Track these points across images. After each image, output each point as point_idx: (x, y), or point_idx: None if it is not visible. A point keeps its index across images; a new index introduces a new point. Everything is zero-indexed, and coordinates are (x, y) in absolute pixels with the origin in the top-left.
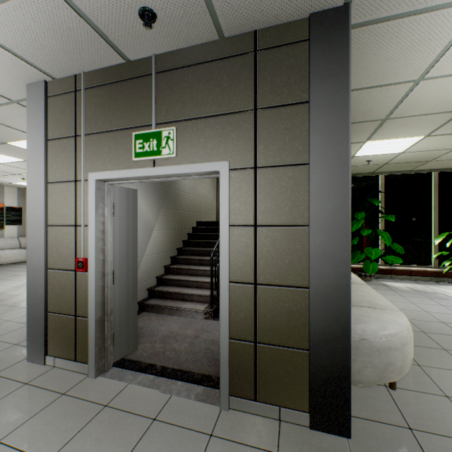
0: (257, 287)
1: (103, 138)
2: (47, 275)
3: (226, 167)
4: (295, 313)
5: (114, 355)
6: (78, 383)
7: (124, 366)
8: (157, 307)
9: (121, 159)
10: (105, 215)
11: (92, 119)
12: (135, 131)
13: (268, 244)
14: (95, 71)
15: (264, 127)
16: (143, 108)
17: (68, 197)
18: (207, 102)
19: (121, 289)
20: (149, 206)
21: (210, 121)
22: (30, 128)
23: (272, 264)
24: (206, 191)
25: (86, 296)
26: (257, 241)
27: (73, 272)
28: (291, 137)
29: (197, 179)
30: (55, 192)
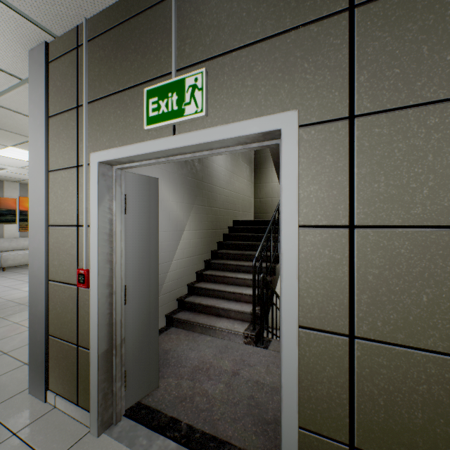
0: (355, 342)
1: (108, 104)
2: (48, 288)
3: (293, 121)
4: (446, 408)
5: (126, 399)
6: (75, 443)
7: (138, 419)
8: (187, 323)
9: (130, 131)
10: (113, 211)
11: (96, 80)
12: (149, 86)
13: (378, 261)
14: (99, 14)
15: (370, 37)
16: (158, 50)
17: (69, 188)
18: (258, 17)
19: (137, 310)
20: (179, 202)
21: (262, 49)
22: (31, 105)
23: (390, 302)
24: (243, 186)
25: (89, 320)
26: (355, 255)
27: (74, 286)
28: (435, 44)
29: (233, 173)
30: (56, 182)
